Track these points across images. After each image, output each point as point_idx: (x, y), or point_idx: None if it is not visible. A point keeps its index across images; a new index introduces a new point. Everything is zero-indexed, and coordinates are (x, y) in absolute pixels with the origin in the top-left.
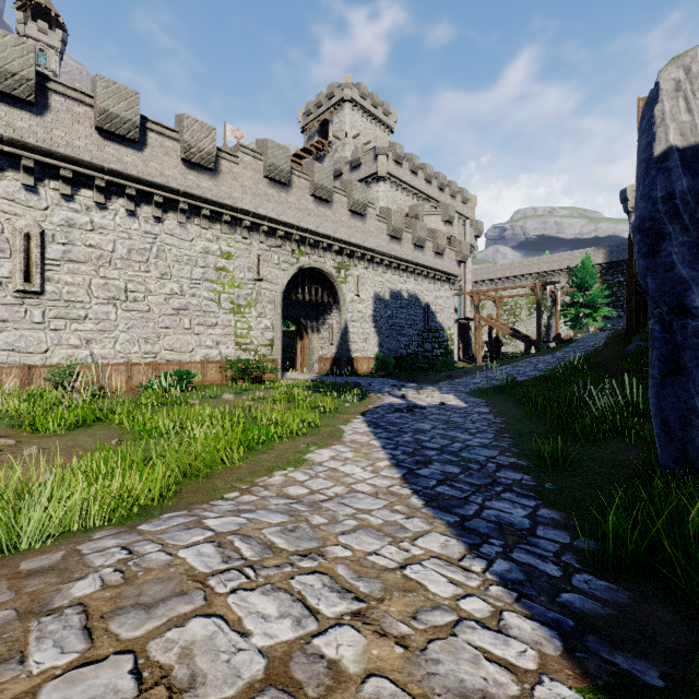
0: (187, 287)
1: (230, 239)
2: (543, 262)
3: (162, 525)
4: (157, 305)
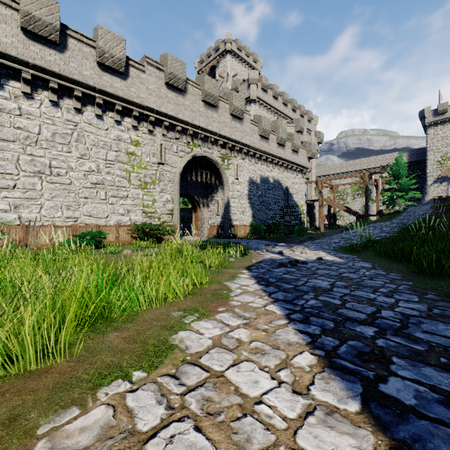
0: (103, 166)
1: (139, 131)
2: (363, 163)
3: None
4: (78, 179)
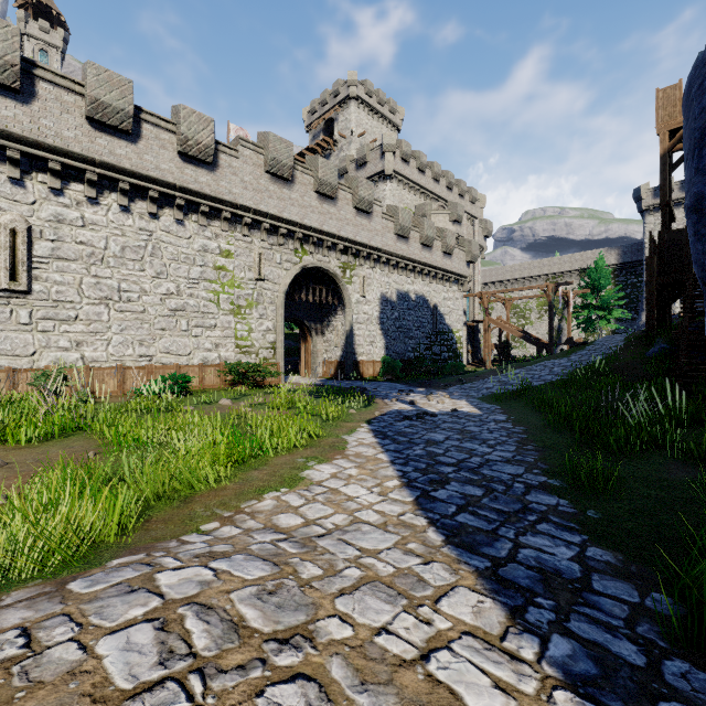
0: (184, 287)
1: (230, 237)
2: (553, 263)
3: (99, 584)
4: (153, 305)
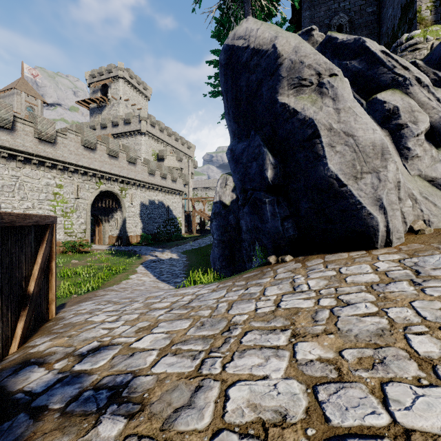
0: (36, 204)
1: (62, 177)
2: None
3: (113, 287)
4: None
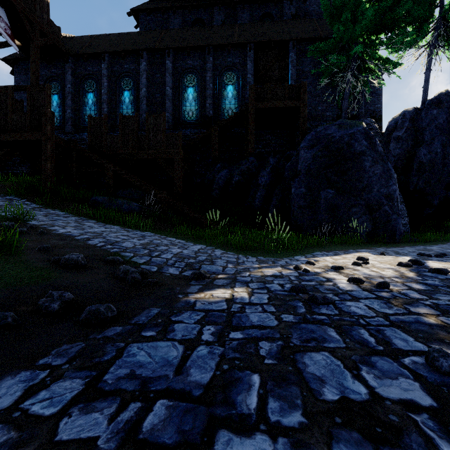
0: None
1: None
2: None
3: None
4: None
